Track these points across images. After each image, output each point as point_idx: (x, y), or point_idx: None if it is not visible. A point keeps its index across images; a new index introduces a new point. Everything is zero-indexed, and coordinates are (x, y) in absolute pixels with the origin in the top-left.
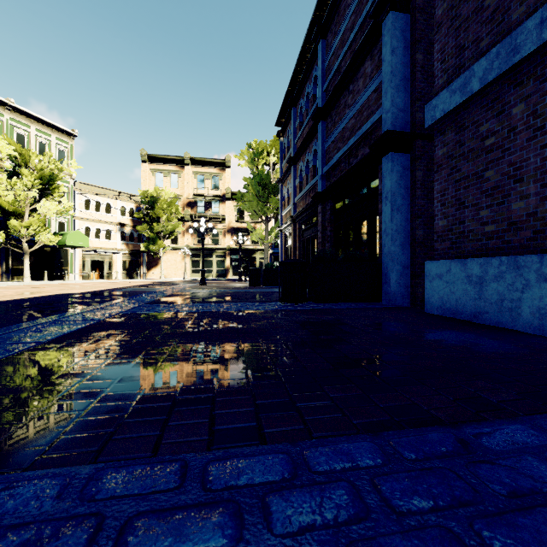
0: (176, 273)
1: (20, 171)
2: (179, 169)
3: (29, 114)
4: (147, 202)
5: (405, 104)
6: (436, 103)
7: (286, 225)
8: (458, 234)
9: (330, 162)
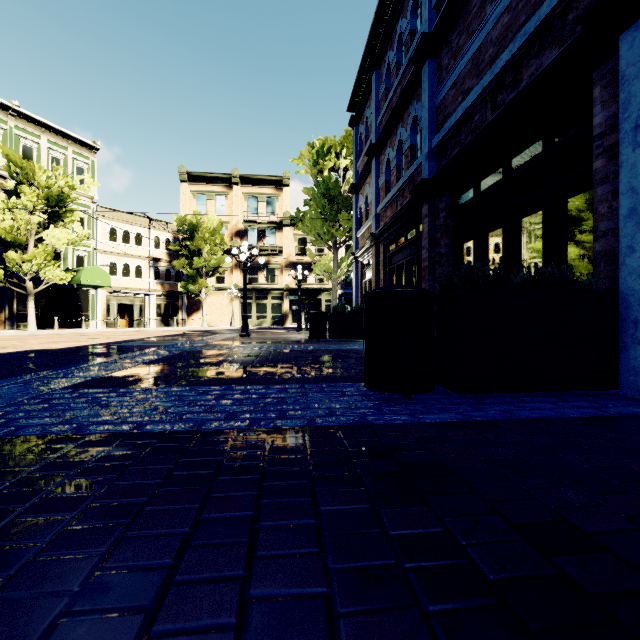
0: (222, 319)
1: (21, 189)
2: (226, 190)
3: (38, 121)
4: (185, 231)
5: None
6: None
7: (364, 249)
8: None
9: (447, 123)
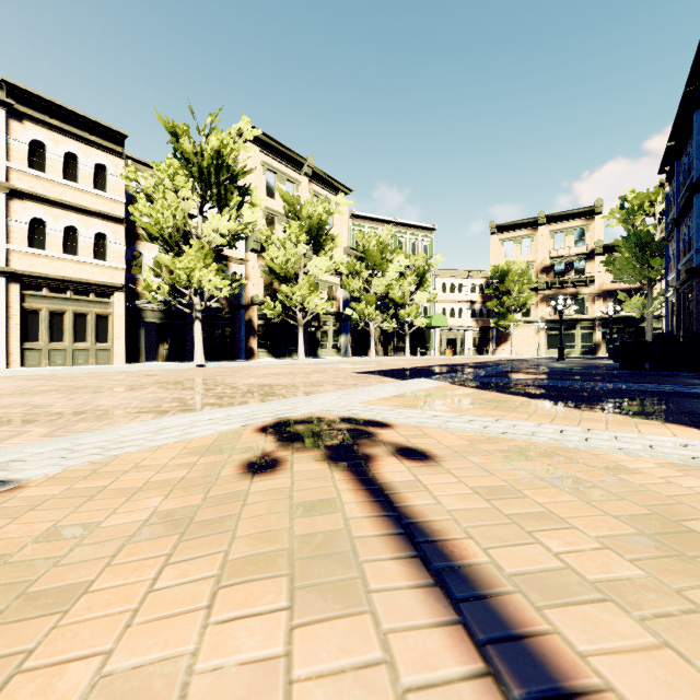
0: (528, 349)
1: (405, 272)
2: (532, 232)
3: (406, 224)
4: (497, 277)
5: None
6: None
7: (671, 293)
8: None
9: None
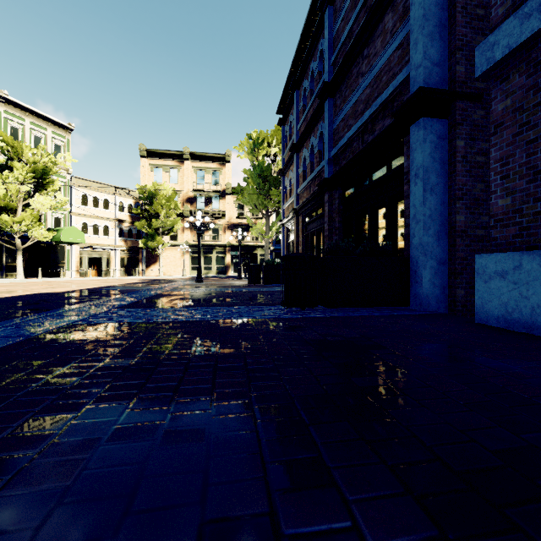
0: (175, 270)
1: (12, 164)
2: (179, 164)
3: (23, 106)
4: (145, 198)
5: (441, 57)
6: (495, 39)
7: (288, 218)
8: (532, 216)
9: (339, 143)
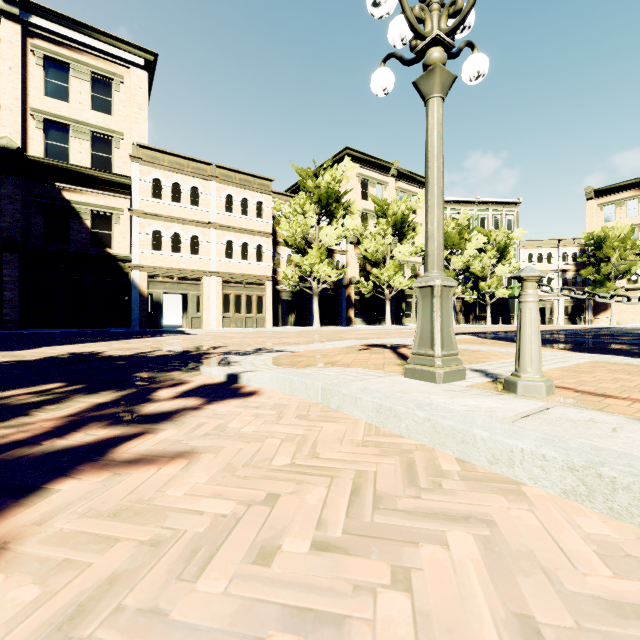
0: (634, 318)
1: (486, 248)
2: (639, 192)
3: (488, 201)
4: (592, 244)
5: None
6: None
7: None
8: None
9: None
